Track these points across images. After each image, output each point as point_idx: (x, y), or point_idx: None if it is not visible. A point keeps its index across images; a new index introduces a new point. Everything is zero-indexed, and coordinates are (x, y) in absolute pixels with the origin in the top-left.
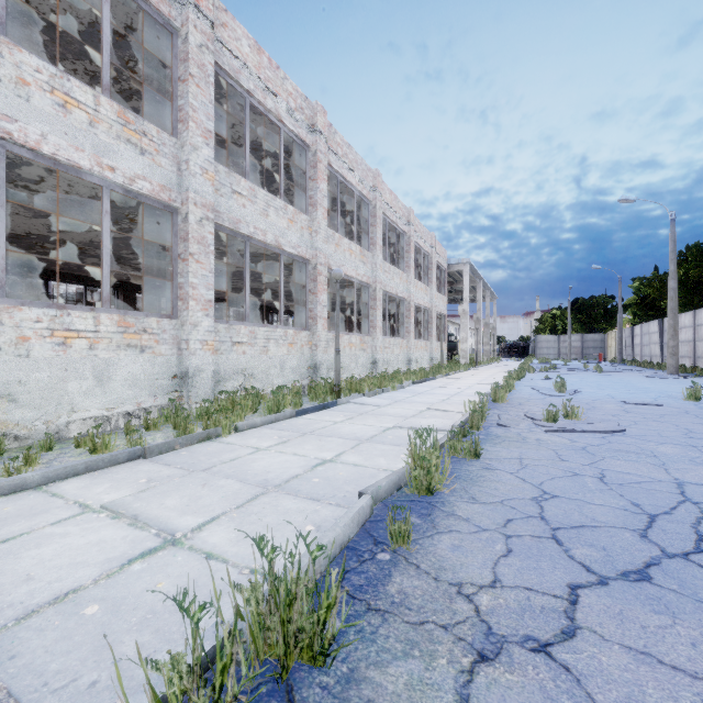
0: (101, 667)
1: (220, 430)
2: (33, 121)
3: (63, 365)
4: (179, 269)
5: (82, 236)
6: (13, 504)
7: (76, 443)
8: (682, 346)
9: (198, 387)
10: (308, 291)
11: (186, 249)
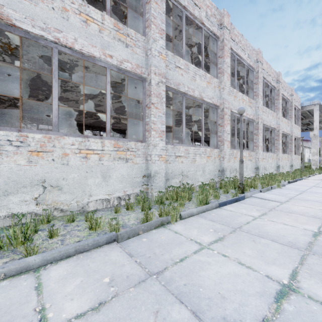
0: None
1: (169, 218)
2: (70, 31)
3: (85, 169)
4: (146, 113)
5: None
6: (4, 295)
7: (85, 218)
8: None
9: (156, 182)
10: (217, 125)
11: (150, 101)
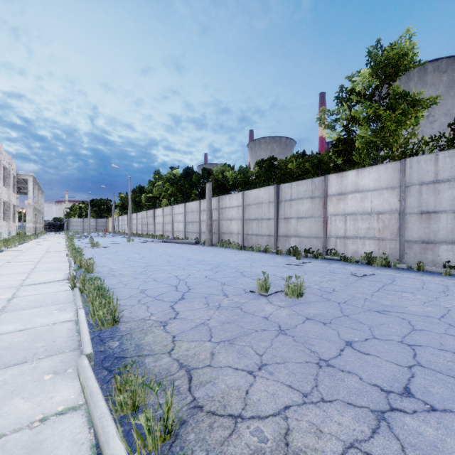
0: (58, 262)
1: None
2: None
3: None
4: None
5: None
6: None
7: None
8: (134, 226)
9: None
10: None
11: None
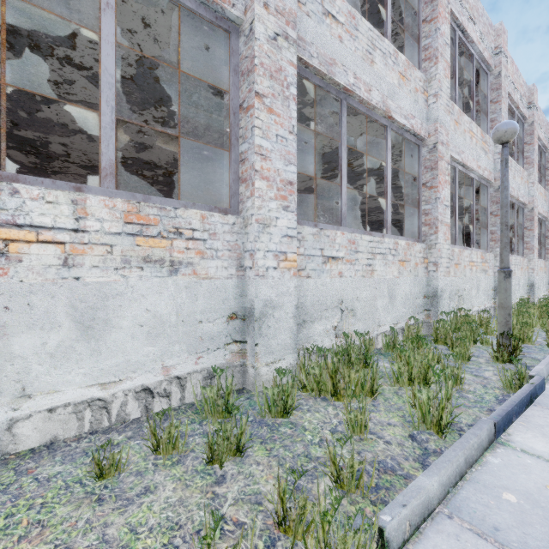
0: None
1: None
2: None
3: None
4: (240, 129)
5: (165, 153)
6: None
7: None
8: None
9: (270, 335)
10: (420, 186)
11: (250, 88)
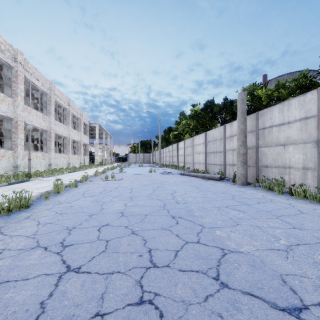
0: None
1: None
2: None
3: None
4: None
5: None
6: None
7: None
8: (164, 158)
9: None
10: (12, 132)
11: None
